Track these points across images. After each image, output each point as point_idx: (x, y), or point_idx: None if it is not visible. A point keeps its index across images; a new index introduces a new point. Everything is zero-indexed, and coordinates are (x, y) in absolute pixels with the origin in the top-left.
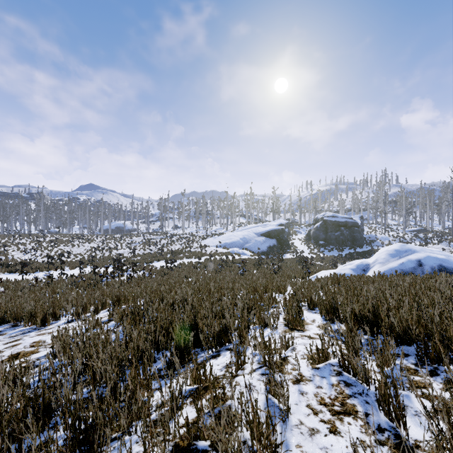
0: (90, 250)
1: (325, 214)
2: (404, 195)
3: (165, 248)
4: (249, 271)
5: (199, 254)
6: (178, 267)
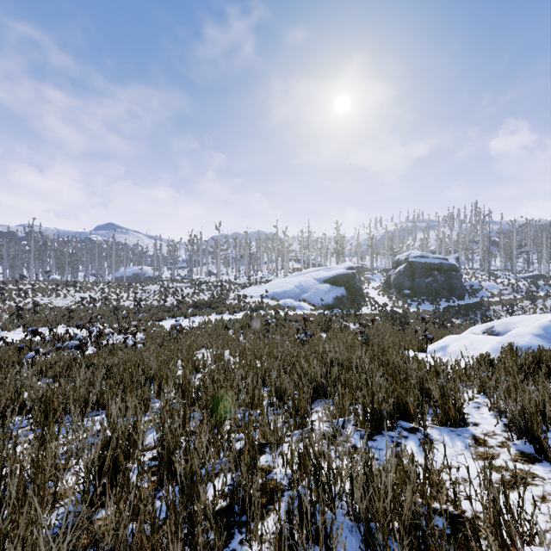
0: (80, 303)
1: (410, 254)
2: (515, 229)
3: (189, 300)
4: (313, 335)
5: (237, 308)
6: (198, 327)
